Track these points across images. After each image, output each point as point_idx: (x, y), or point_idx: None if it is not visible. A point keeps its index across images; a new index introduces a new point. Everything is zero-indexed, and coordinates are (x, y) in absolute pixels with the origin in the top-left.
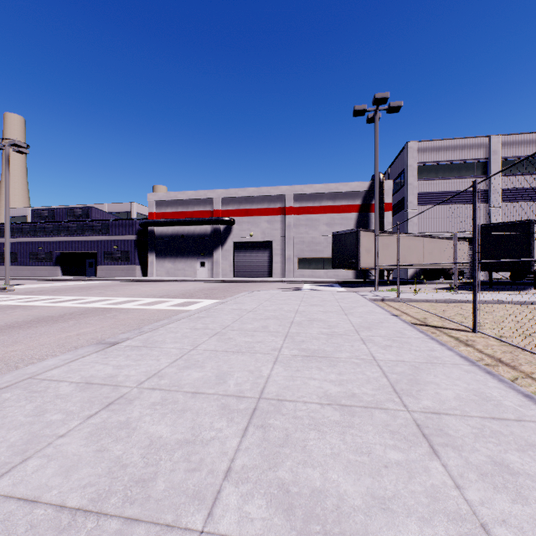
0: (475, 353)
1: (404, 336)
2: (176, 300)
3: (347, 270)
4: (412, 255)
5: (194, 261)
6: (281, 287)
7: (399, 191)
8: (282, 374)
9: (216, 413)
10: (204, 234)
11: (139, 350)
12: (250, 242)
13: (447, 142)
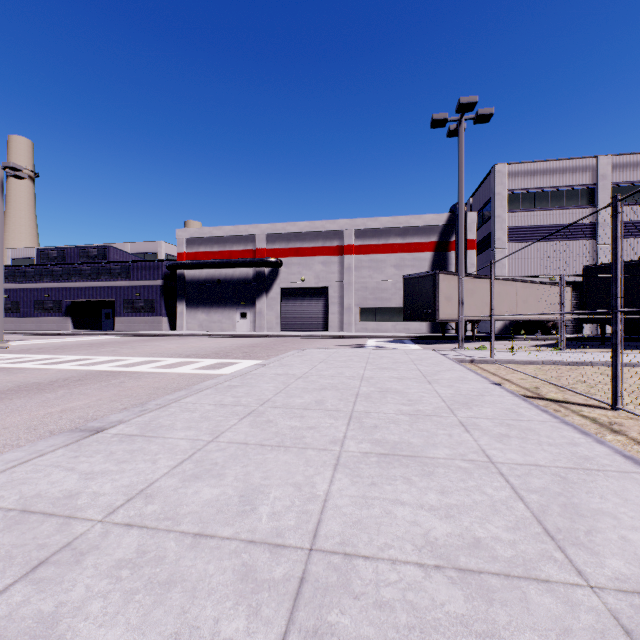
0: (633, 447)
1: (522, 418)
2: (206, 360)
3: (420, 323)
4: (502, 304)
5: (233, 312)
6: (340, 344)
7: (485, 225)
8: (349, 493)
9: (229, 591)
10: (245, 278)
11: (131, 442)
12: (301, 288)
13: (544, 165)
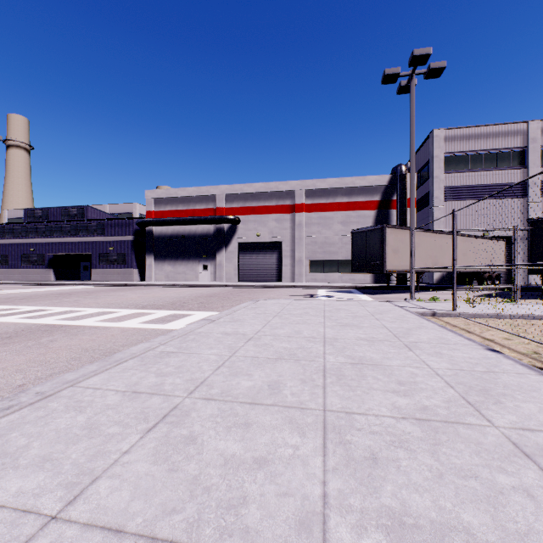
0: None
1: None
2: (159, 312)
3: (364, 274)
4: (444, 257)
5: (196, 264)
6: (292, 294)
7: (422, 186)
8: None
9: None
10: (207, 234)
11: None
12: (257, 243)
13: (479, 130)
